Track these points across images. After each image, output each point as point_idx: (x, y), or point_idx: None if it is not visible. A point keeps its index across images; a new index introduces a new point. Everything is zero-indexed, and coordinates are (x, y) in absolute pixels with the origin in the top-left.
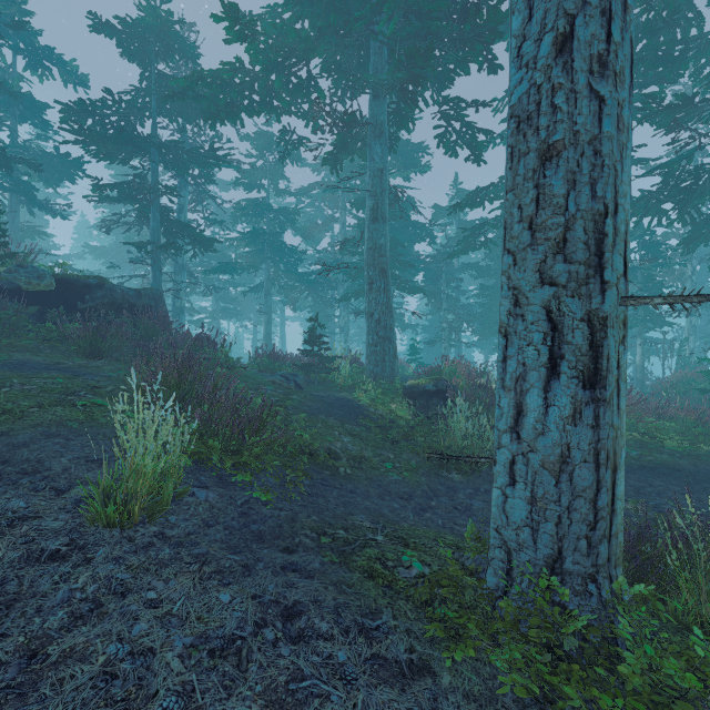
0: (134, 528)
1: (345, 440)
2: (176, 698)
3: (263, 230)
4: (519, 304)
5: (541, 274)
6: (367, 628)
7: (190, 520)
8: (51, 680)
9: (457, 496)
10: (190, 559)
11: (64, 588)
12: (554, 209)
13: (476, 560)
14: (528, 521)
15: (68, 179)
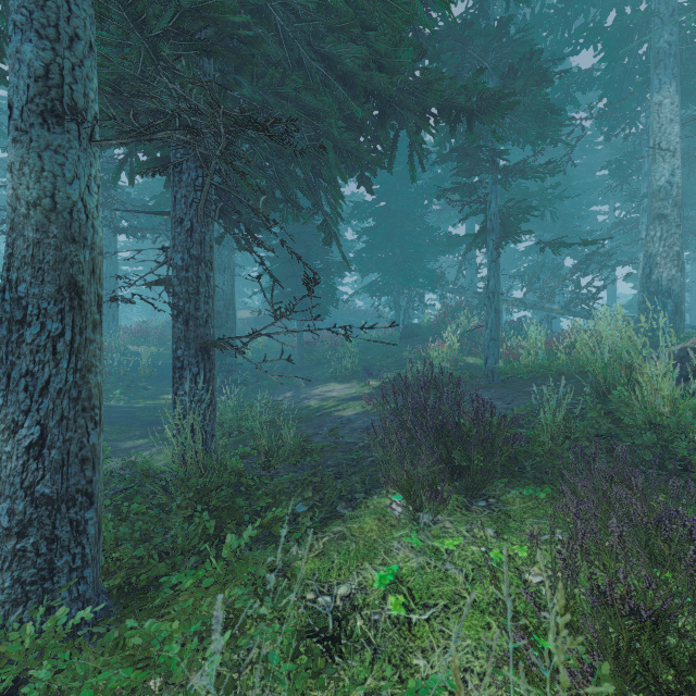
0: None
1: None
2: None
3: None
4: None
5: None
6: None
7: None
8: None
9: None
10: None
11: None
12: None
13: None
14: None
15: None
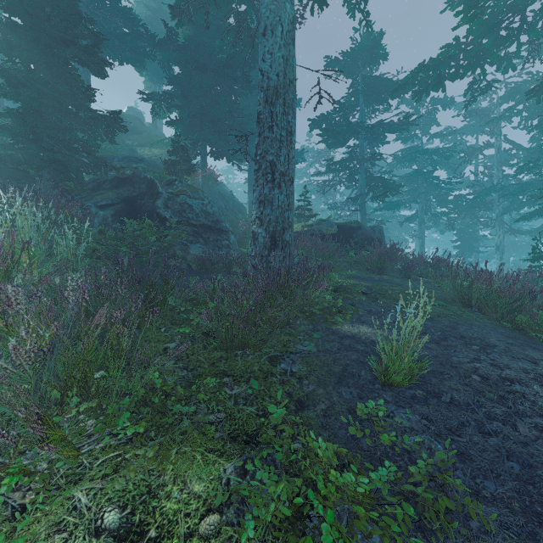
0: None
1: None
2: None
3: (420, 171)
4: None
5: None
6: None
7: None
8: None
9: None
10: None
11: None
12: None
13: None
14: None
15: None
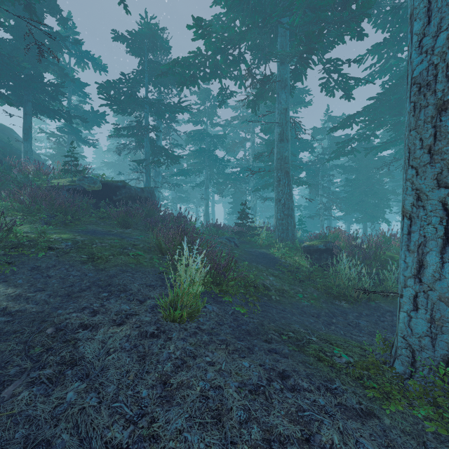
0: (184, 323)
1: (271, 279)
2: (243, 411)
3: (204, 148)
4: (421, 199)
5: (438, 181)
6: (330, 388)
7: (209, 321)
8: (179, 396)
9: (348, 317)
10: (219, 342)
11: (165, 351)
12: (448, 140)
13: (382, 356)
14: (428, 333)
15: (97, 125)
